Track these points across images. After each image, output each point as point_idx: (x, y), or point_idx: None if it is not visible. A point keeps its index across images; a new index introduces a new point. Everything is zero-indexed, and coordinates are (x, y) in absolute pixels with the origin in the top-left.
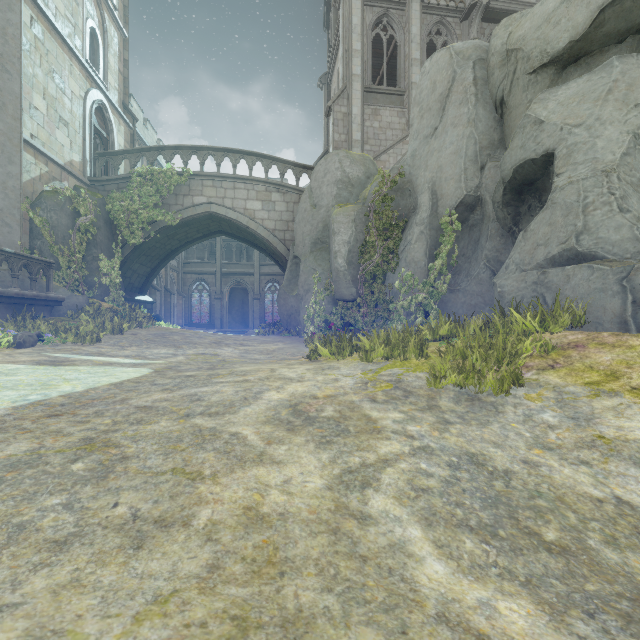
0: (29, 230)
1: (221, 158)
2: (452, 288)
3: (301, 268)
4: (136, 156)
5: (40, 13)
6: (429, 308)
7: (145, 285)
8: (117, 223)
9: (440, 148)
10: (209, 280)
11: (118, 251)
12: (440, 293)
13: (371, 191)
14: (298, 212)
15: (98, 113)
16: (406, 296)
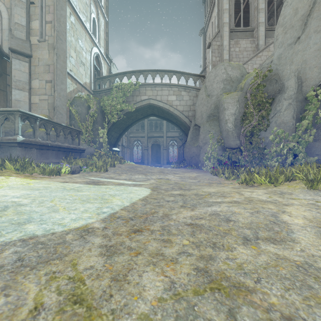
0: (69, 116)
1: (155, 75)
2: (316, 138)
3: (201, 131)
4: (114, 78)
5: (73, 11)
6: (298, 151)
7: (116, 143)
8: (105, 112)
9: (304, 48)
10: (141, 140)
11: (106, 125)
12: (307, 142)
13: (248, 83)
14: (197, 100)
15: (96, 59)
16: (276, 144)
